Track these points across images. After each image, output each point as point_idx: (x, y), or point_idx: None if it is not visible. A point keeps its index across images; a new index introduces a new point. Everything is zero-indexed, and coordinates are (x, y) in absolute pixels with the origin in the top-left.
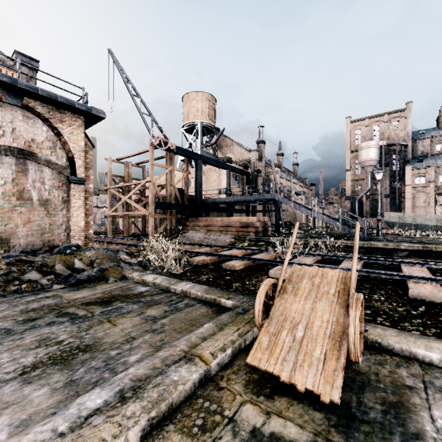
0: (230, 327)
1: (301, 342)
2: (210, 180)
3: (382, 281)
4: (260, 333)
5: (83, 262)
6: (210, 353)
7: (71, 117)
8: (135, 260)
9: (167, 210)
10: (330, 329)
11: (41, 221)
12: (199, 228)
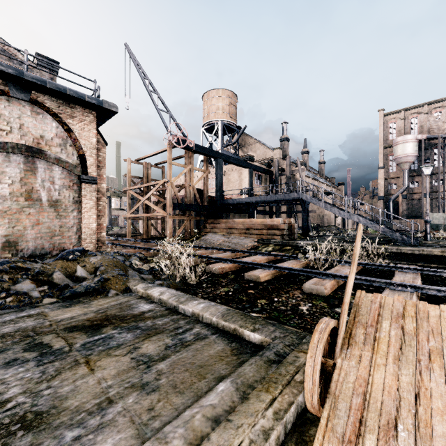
0: (258, 392)
1: None
2: (231, 180)
3: None
4: (319, 432)
5: (87, 269)
6: None
7: (82, 112)
8: (147, 266)
9: (186, 211)
10: None
11: (50, 223)
12: (219, 230)
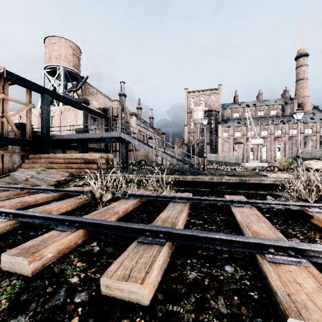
0: None
1: None
2: (67, 120)
3: None
4: None
5: None
6: None
7: None
8: None
9: None
10: None
11: None
12: (38, 165)
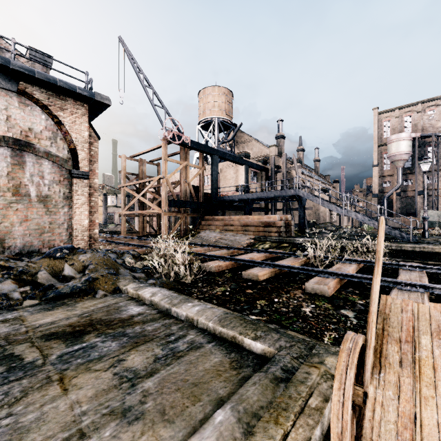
0: (266, 424)
1: None
2: (226, 177)
3: None
4: None
5: (75, 267)
6: None
7: (73, 105)
8: (140, 264)
9: (181, 208)
10: None
11: (39, 219)
12: (215, 227)
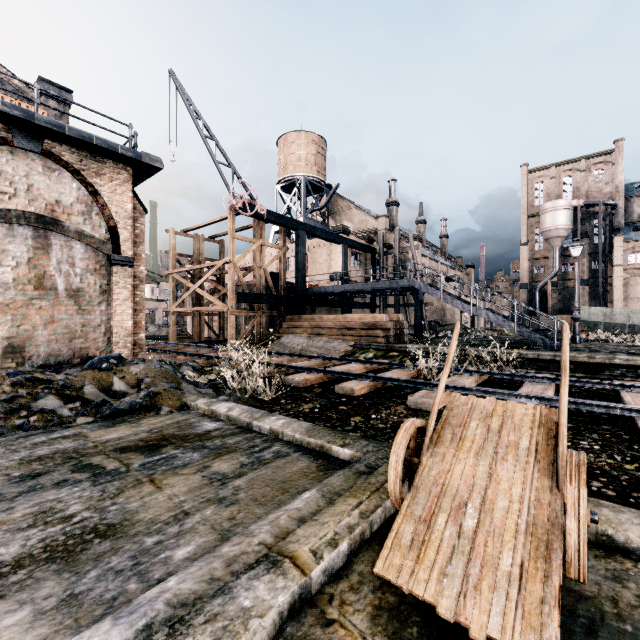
0: (345, 498)
1: (473, 538)
2: (317, 260)
3: (592, 417)
4: (398, 516)
5: (126, 381)
6: (310, 552)
7: (113, 168)
8: (205, 379)
9: (254, 304)
10: (526, 515)
11: (69, 320)
12: (301, 330)
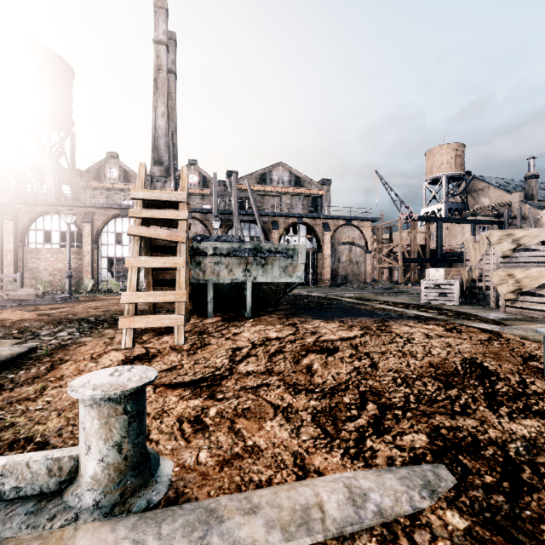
0: None
1: None
2: (453, 234)
3: None
4: None
5: (382, 285)
6: None
7: (366, 224)
8: None
9: (411, 263)
10: None
11: (356, 270)
12: None
